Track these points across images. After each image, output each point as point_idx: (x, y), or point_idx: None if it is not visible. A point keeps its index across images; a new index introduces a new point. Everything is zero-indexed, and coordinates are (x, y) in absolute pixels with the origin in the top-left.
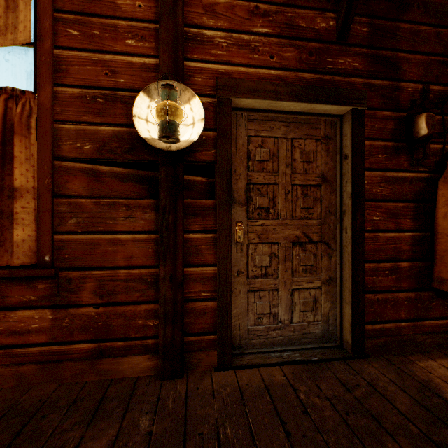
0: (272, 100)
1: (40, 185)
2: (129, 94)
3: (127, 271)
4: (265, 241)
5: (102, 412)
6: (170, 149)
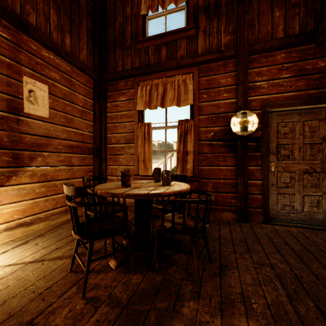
0: (291, 107)
1: (195, 150)
2: (224, 114)
3: (224, 180)
4: (287, 171)
5: (221, 225)
6: (244, 135)
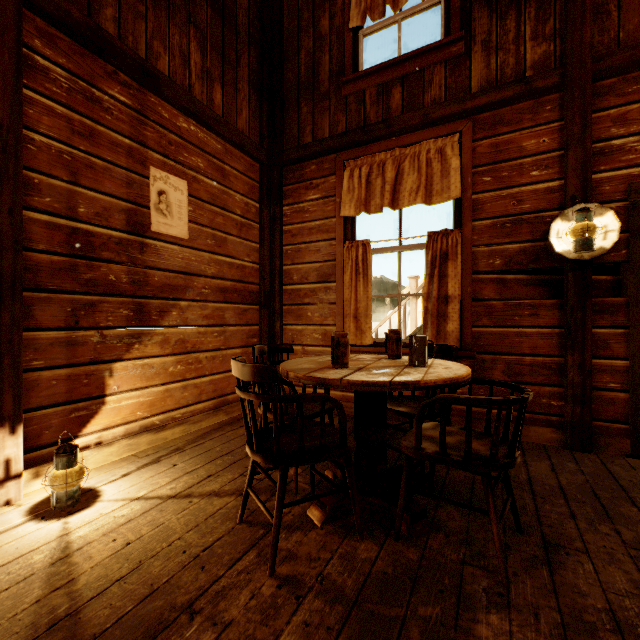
0: None
1: (464, 293)
2: (533, 216)
3: (531, 358)
4: None
5: (528, 453)
6: (583, 259)
